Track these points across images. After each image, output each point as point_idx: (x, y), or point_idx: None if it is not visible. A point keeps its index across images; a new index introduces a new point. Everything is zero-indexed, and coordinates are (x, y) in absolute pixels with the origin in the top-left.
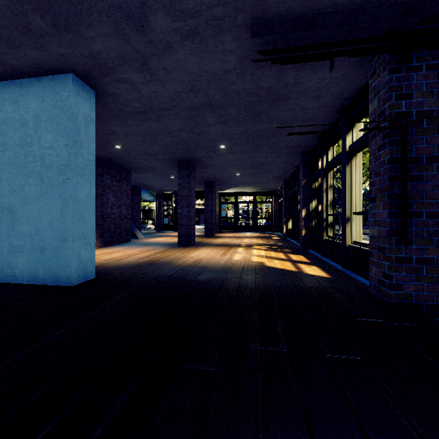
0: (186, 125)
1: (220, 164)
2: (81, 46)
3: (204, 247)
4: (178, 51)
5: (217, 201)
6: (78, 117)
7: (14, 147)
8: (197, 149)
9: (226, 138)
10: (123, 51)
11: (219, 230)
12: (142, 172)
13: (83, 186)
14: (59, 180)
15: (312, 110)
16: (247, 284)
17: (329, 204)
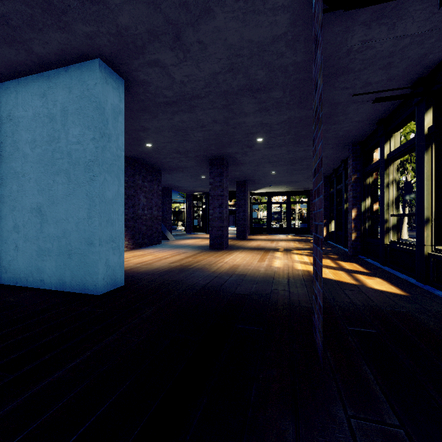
0: (220, 115)
1: (255, 161)
2: (107, 20)
3: (237, 251)
4: (217, 15)
5: (249, 201)
6: (106, 108)
7: (42, 143)
8: (231, 144)
9: (264, 129)
10: (153, 22)
11: (251, 232)
12: (173, 172)
13: (111, 184)
14: (86, 177)
15: (376, 85)
16: (299, 300)
17: (392, 203)
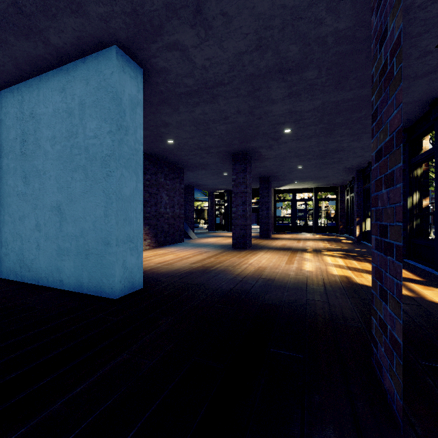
0: (245, 104)
1: (280, 155)
2: None
3: (262, 251)
4: None
5: (272, 199)
6: (123, 98)
7: (61, 140)
8: (255, 137)
9: (293, 118)
10: None
11: (274, 230)
12: (194, 170)
13: (128, 180)
14: (102, 173)
15: (437, 54)
16: (344, 316)
17: None
